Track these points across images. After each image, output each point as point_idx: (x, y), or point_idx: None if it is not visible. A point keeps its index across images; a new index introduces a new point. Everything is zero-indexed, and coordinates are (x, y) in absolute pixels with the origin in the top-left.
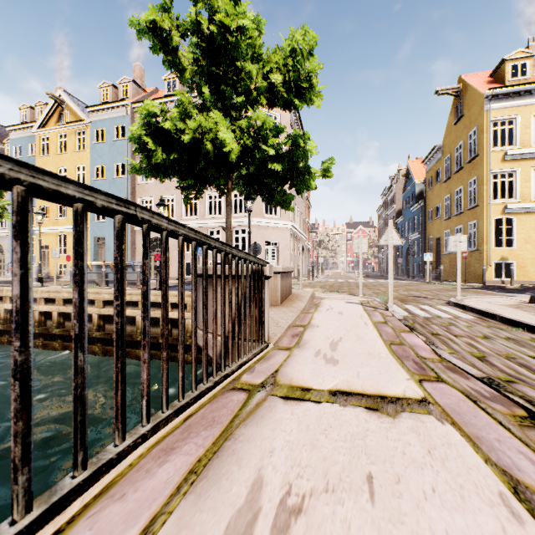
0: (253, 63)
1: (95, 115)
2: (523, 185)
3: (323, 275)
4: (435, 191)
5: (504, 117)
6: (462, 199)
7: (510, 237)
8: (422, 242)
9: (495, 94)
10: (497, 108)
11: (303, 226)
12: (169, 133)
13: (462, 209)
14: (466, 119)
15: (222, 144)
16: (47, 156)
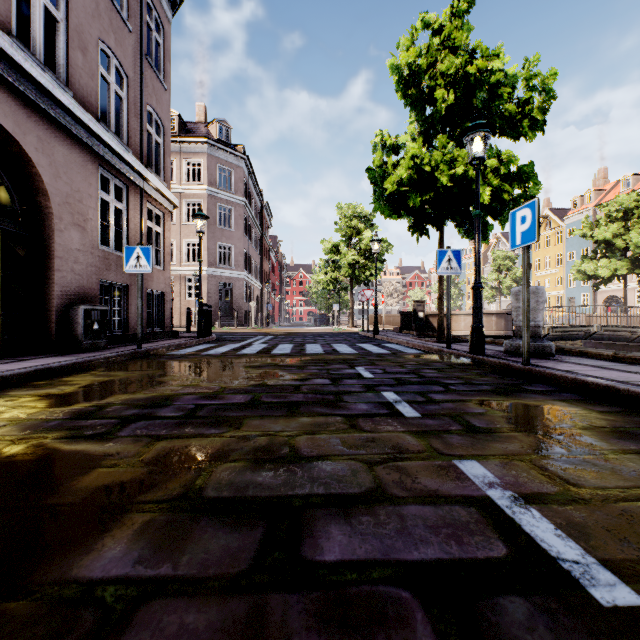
0: (626, 230)
1: (567, 220)
2: None
3: None
4: None
5: None
6: None
7: None
8: None
9: None
10: None
11: None
12: (584, 269)
13: None
14: None
15: (600, 274)
16: (538, 251)
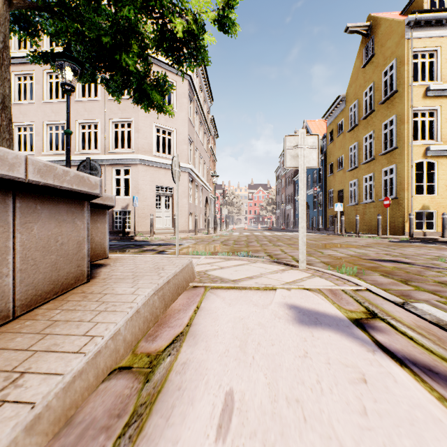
0: None
1: None
2: (445, 126)
3: (227, 228)
4: (337, 144)
5: (425, 48)
6: (373, 144)
7: (431, 183)
8: (322, 195)
9: (417, 20)
10: (419, 37)
11: (208, 178)
12: None
13: (373, 155)
14: (379, 56)
15: None
16: None
